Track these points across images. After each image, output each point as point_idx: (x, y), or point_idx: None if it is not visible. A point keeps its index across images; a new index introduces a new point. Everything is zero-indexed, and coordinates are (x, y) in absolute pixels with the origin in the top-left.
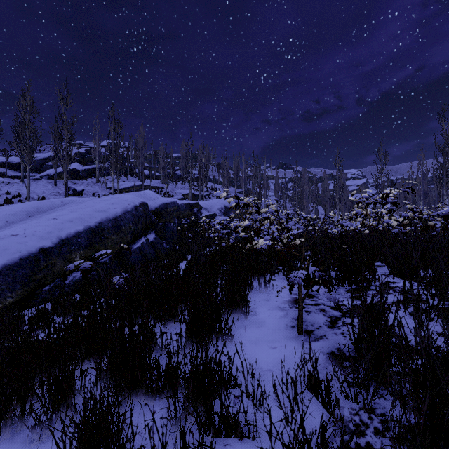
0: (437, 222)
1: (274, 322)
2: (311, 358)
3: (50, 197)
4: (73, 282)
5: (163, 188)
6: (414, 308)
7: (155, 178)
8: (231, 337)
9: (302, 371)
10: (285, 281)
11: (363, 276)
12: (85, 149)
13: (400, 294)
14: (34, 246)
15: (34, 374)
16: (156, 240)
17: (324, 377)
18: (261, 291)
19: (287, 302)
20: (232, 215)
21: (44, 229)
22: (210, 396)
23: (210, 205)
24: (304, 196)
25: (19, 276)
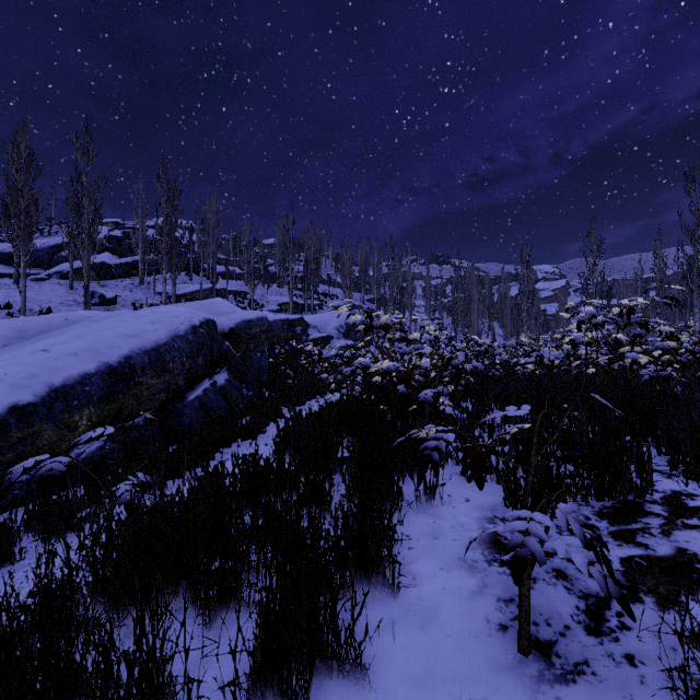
0: None
1: (459, 610)
2: None
3: (62, 308)
4: (75, 464)
5: (247, 293)
6: None
7: (235, 278)
8: (363, 671)
9: None
10: (464, 482)
11: (627, 482)
12: (122, 230)
13: None
14: (0, 402)
15: None
16: (230, 384)
17: None
18: (419, 510)
19: (477, 543)
20: (359, 345)
21: (22, 370)
22: None
23: (322, 321)
24: (472, 307)
25: None
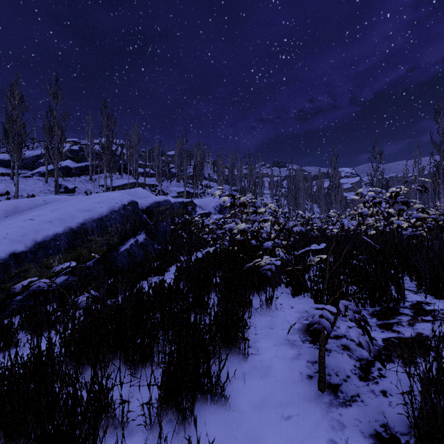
0: None
1: (284, 367)
2: None
3: (41, 195)
4: (50, 290)
5: (157, 186)
6: None
7: (150, 176)
8: (225, 399)
9: None
10: (291, 297)
11: (389, 295)
12: (78, 146)
13: None
14: (4, 251)
15: None
16: (147, 241)
17: None
18: (262, 313)
19: (297, 331)
20: (227, 216)
21: (18, 231)
22: None
23: (204, 203)
24: (300, 194)
25: None
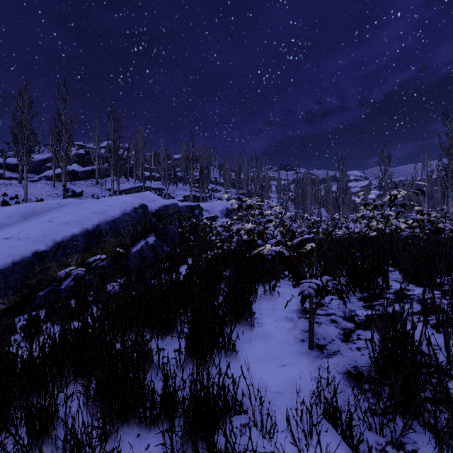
0: (448, 225)
1: (282, 335)
2: (330, 384)
3: (49, 199)
4: (69, 287)
5: (163, 189)
6: (438, 320)
7: (156, 180)
8: (236, 353)
9: (319, 398)
10: (292, 288)
11: (375, 283)
12: (84, 150)
13: (418, 303)
14: (28, 250)
15: (11, 401)
16: (156, 243)
17: (342, 402)
18: (266, 299)
19: (295, 311)
20: (234, 217)
21: (39, 232)
22: (212, 428)
23: (211, 207)
24: (307, 198)
25: (12, 281)
